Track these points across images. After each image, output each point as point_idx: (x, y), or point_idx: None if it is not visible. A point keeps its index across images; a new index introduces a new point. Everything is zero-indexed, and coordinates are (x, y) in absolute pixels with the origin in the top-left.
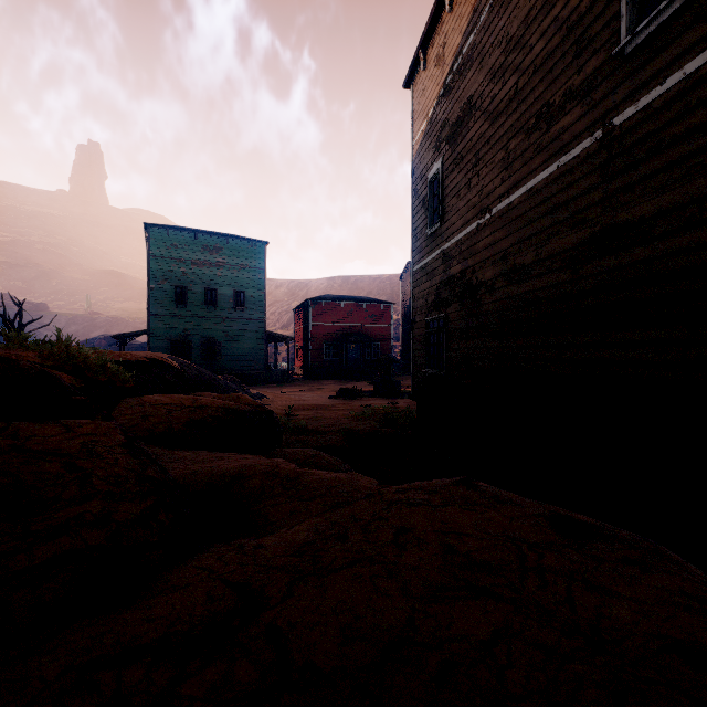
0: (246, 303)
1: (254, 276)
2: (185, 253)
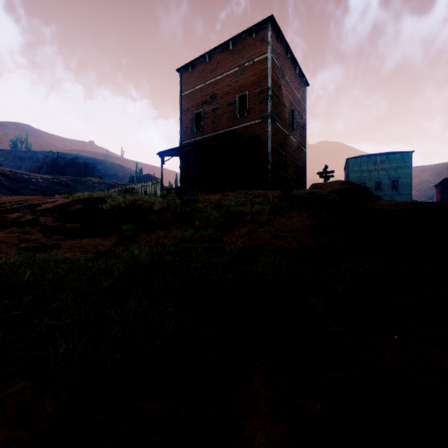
0: (398, 186)
1: (403, 171)
2: (364, 167)
